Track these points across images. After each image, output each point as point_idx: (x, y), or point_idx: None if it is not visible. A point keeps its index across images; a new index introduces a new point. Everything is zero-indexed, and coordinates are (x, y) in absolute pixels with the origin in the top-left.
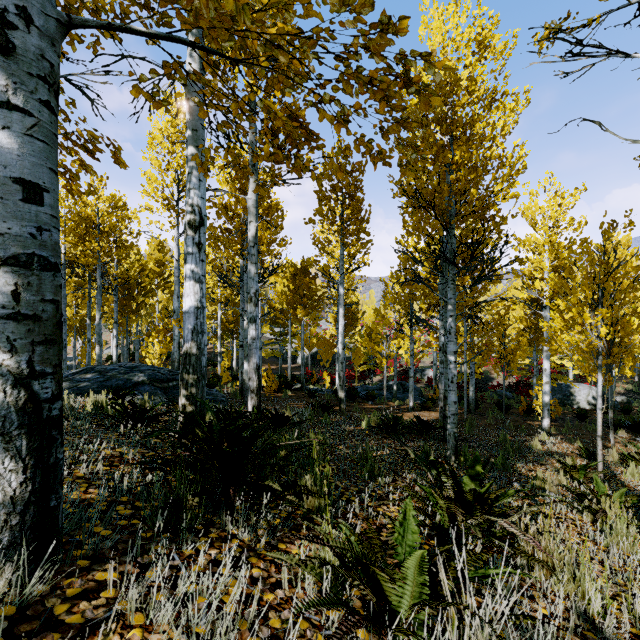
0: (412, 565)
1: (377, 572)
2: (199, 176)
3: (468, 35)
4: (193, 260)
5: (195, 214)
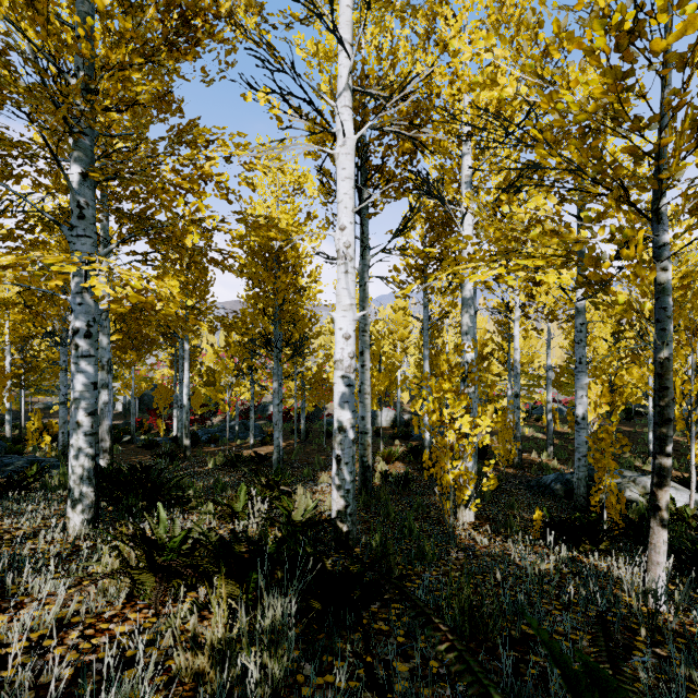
0: (243, 494)
1: (232, 502)
2: None
3: (290, 179)
4: None
5: None
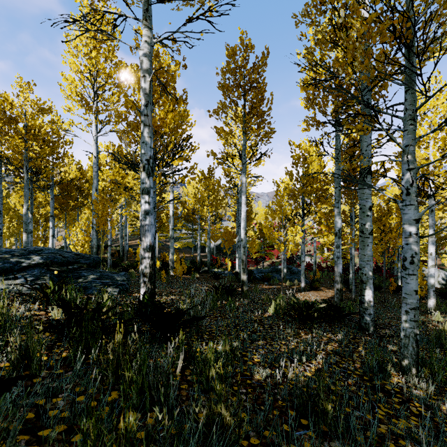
0: None
1: None
2: None
3: None
4: None
5: None
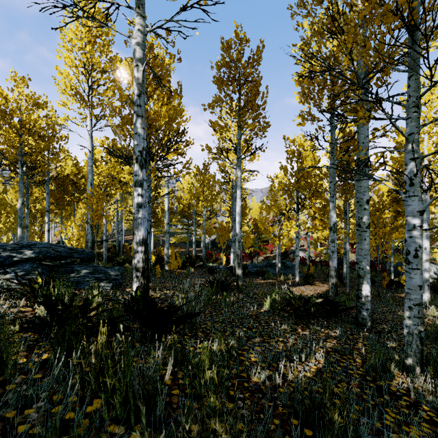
0: None
1: None
2: None
3: None
4: None
5: None
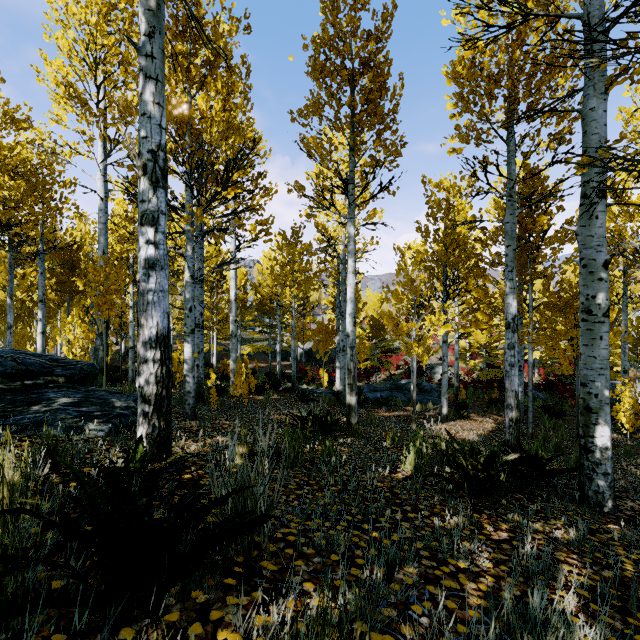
0: None
1: None
2: None
3: None
4: None
5: None
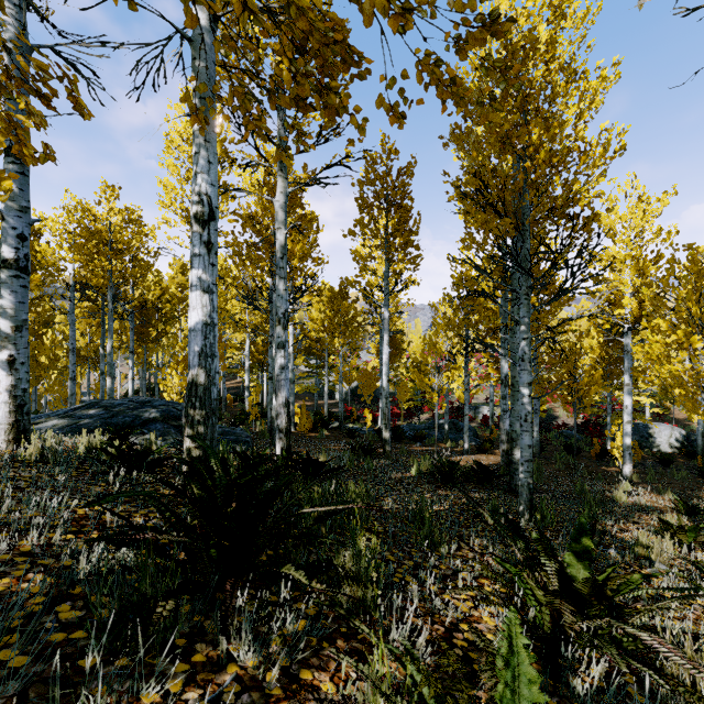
0: None
1: None
2: (208, 157)
3: None
4: (201, 263)
5: (203, 205)
